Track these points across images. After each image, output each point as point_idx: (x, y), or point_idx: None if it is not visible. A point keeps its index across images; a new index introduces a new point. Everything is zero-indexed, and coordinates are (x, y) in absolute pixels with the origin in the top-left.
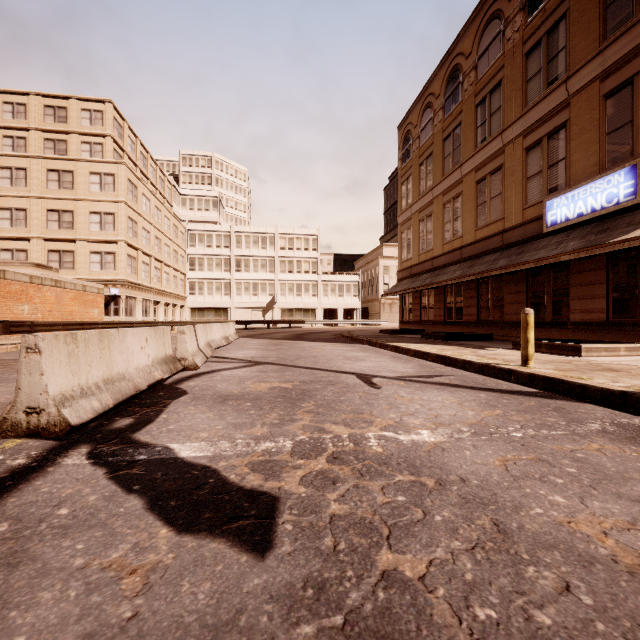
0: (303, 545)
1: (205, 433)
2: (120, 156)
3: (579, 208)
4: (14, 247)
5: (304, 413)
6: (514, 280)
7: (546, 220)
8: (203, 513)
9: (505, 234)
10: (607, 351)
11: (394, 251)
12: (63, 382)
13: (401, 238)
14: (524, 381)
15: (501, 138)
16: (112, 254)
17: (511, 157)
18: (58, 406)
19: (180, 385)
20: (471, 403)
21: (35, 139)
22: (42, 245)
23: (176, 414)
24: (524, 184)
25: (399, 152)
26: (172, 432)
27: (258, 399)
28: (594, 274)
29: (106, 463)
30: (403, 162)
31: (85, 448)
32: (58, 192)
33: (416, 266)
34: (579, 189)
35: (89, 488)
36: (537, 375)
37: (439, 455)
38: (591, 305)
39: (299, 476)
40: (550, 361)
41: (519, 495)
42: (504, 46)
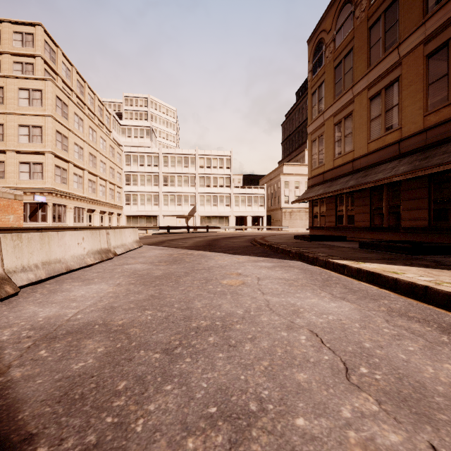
0: None
1: None
2: (53, 78)
3: None
4: None
5: None
6: None
7: None
8: None
9: None
10: None
11: (293, 169)
12: None
13: (311, 146)
14: None
15: None
16: (40, 164)
17: None
18: None
19: None
20: None
21: None
22: None
23: None
24: None
25: (309, 64)
26: None
27: None
28: None
29: None
30: (314, 72)
31: None
32: None
33: (330, 171)
34: None
35: None
36: None
37: None
38: None
39: None
40: None
41: None
42: None
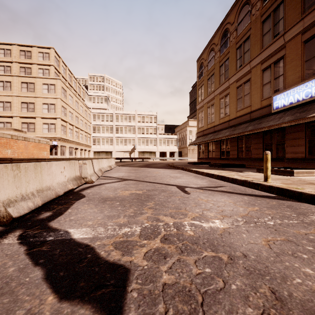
0: (144, 311)
1: (90, 222)
2: (58, 75)
3: (290, 100)
4: (5, 121)
5: (148, 209)
6: (256, 137)
7: (273, 106)
8: (79, 282)
9: (251, 113)
10: (307, 173)
11: (194, 123)
12: (10, 192)
13: (198, 116)
14: (266, 189)
15: (249, 65)
16: (54, 124)
17: (254, 74)
18: (5, 206)
19: (82, 192)
20: (240, 203)
21: (15, 67)
22: (19, 120)
23: (76, 209)
24: (261, 88)
25: (197, 73)
26: (72, 221)
27: (123, 200)
28: (298, 133)
29: (28, 242)
30: (199, 78)
31: (18, 232)
32: (27, 93)
33: (206, 130)
34: (290, 90)
35: (11, 261)
36: (273, 186)
37: (227, 237)
38: (297, 149)
39: (143, 252)
40: (278, 179)
41: (282, 267)
42: (251, 18)
